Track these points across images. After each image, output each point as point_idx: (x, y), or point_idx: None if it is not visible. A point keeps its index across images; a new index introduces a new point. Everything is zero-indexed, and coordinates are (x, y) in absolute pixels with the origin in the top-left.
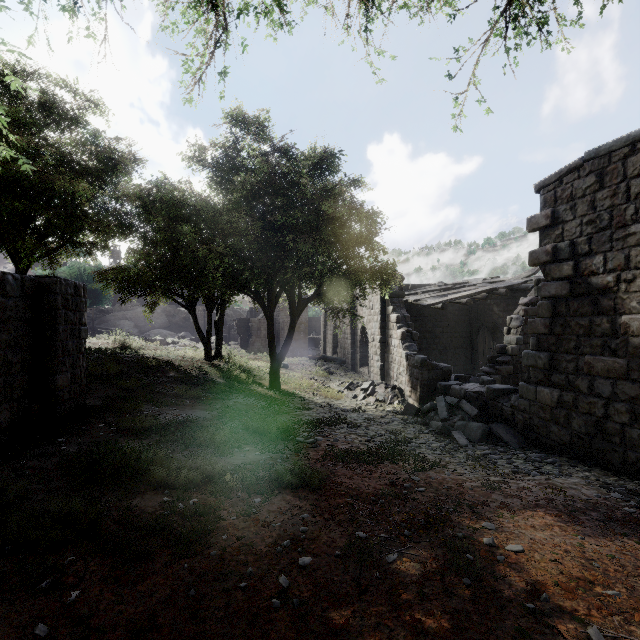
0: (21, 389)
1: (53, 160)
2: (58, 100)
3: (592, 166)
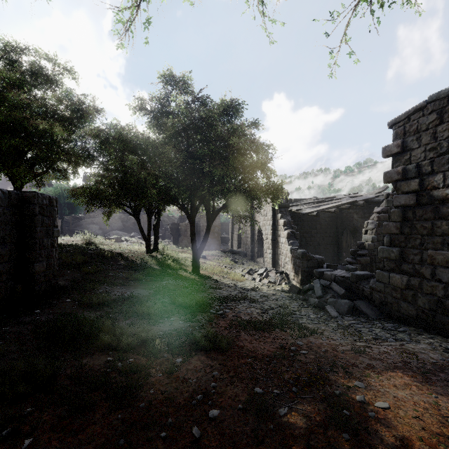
0: (8, 274)
1: (39, 111)
2: (42, 68)
3: (434, 106)
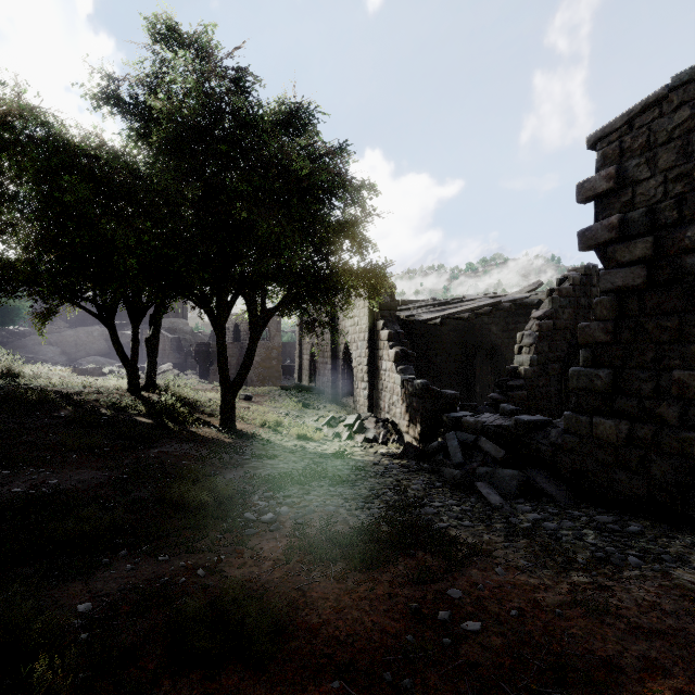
0: None
1: None
2: None
3: (684, 95)
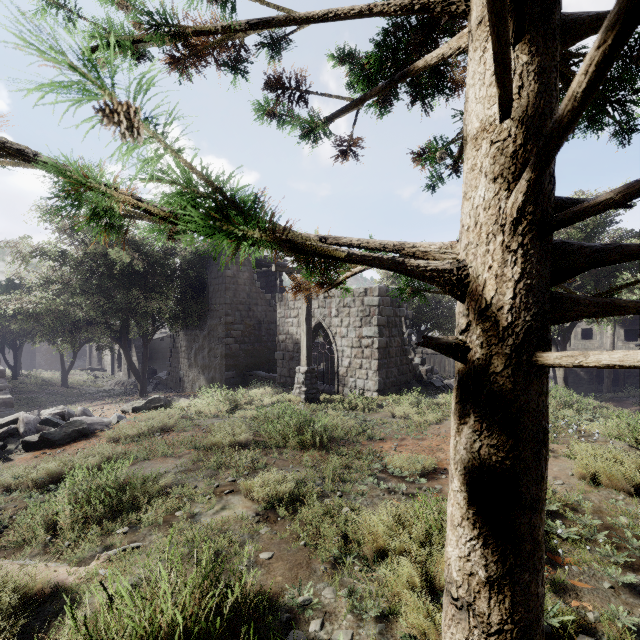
0: None
1: None
2: None
3: None
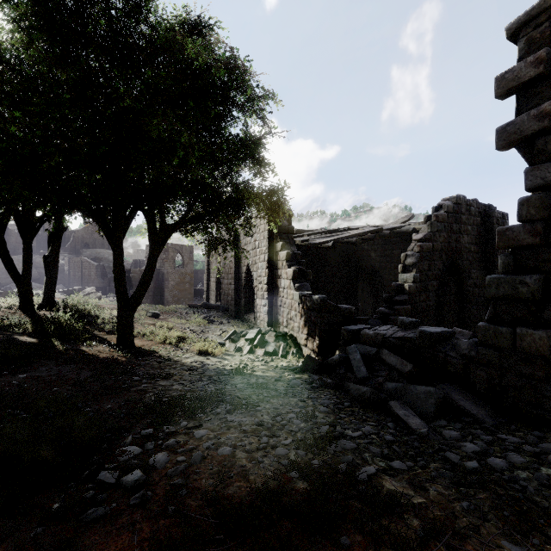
0: None
1: None
2: None
3: None
